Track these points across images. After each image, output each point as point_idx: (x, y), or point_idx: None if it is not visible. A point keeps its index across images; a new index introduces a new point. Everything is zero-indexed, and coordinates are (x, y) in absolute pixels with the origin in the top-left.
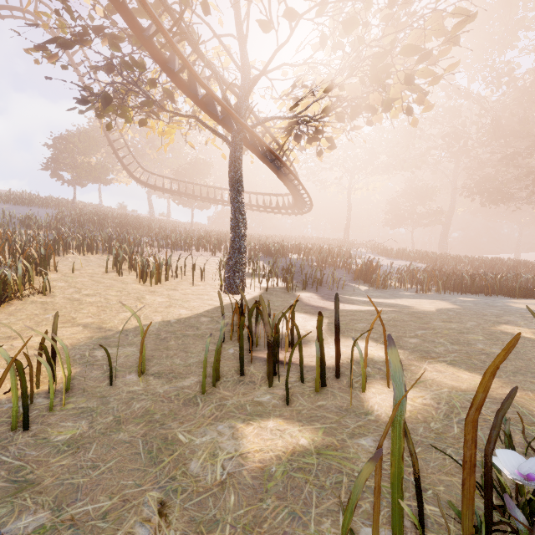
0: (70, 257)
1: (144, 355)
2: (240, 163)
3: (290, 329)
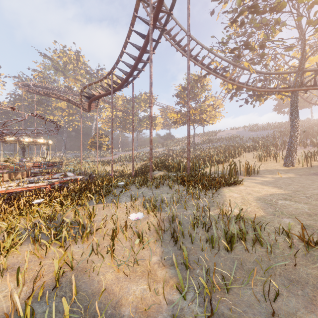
0: (251, 153)
1: (216, 170)
2: (295, 106)
3: (248, 171)
